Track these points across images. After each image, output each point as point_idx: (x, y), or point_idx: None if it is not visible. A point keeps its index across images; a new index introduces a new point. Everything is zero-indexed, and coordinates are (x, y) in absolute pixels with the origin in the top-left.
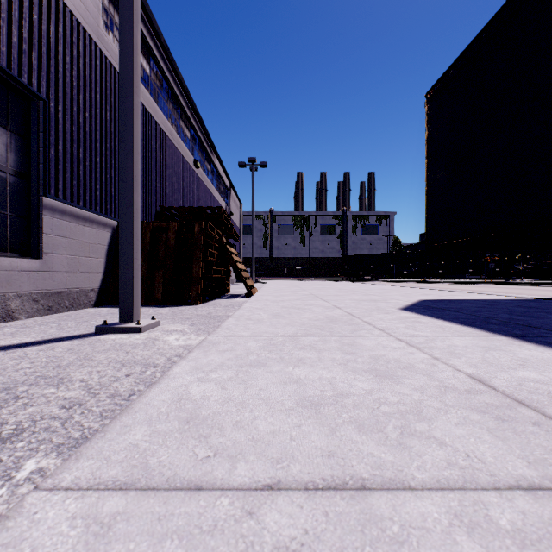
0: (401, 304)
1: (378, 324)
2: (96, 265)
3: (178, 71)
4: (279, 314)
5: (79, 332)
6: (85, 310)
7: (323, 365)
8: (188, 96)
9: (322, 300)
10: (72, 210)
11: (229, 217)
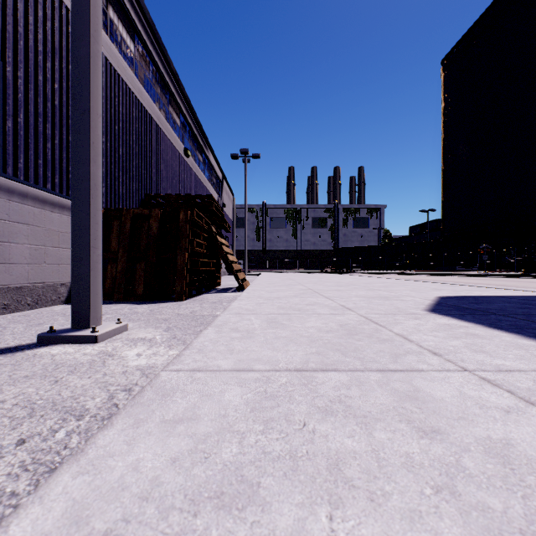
0: (421, 302)
1: (421, 341)
2: (67, 256)
3: (166, 52)
4: (276, 320)
5: (18, 342)
6: (53, 307)
7: (398, 495)
8: (177, 80)
9: (324, 297)
10: (36, 193)
11: (222, 209)
